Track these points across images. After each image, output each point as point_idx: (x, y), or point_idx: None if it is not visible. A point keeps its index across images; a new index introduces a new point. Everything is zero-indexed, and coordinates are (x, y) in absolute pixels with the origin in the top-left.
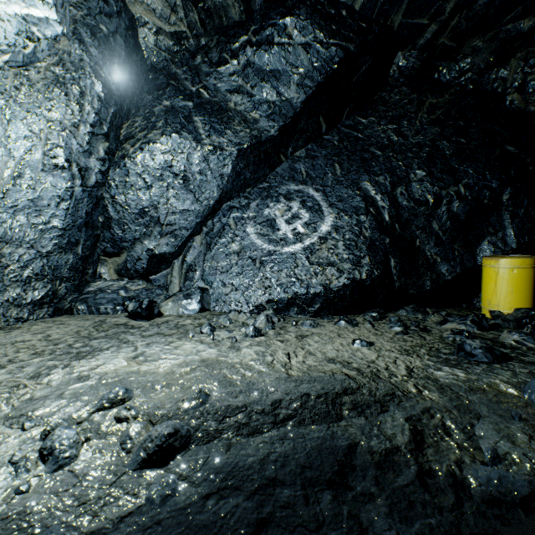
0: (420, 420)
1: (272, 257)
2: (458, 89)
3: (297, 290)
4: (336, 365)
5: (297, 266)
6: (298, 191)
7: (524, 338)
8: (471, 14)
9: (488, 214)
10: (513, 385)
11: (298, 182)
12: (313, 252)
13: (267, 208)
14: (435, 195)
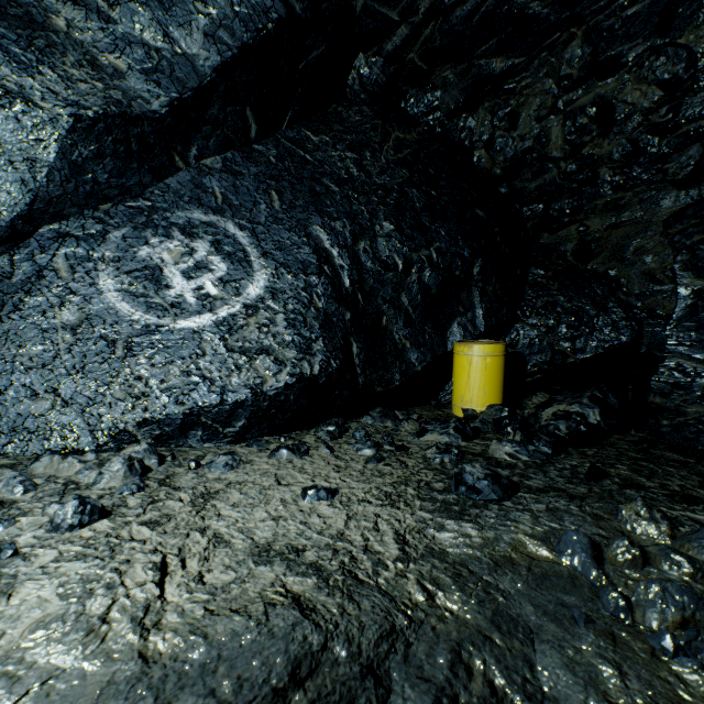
0: (457, 699)
1: (152, 336)
2: (426, 129)
3: (202, 398)
4: (274, 569)
5: (203, 354)
6: (209, 224)
7: (517, 450)
8: (447, 27)
9: (460, 289)
10: (543, 541)
11: (208, 209)
12: (233, 330)
13: (145, 245)
14: (406, 258)
